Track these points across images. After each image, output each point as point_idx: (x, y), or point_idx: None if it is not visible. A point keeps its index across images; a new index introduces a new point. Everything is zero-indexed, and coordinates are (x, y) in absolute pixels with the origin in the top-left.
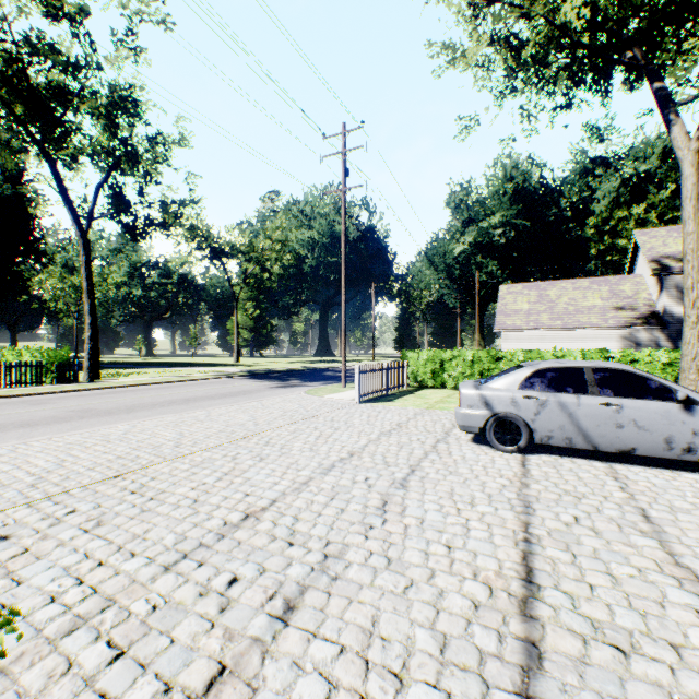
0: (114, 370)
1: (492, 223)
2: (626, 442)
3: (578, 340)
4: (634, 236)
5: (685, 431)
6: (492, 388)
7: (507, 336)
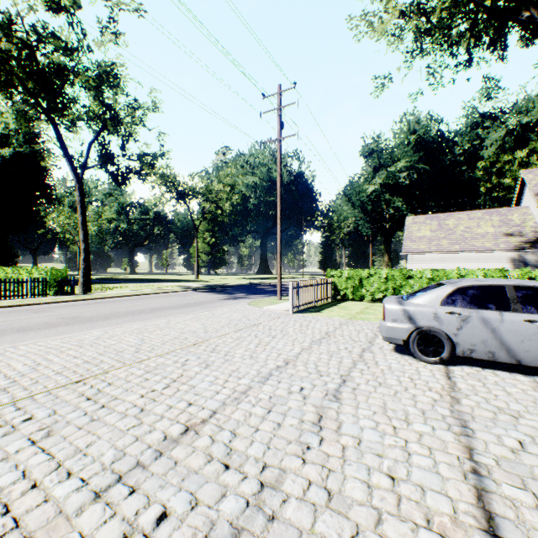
0: (103, 285)
1: (398, 167)
2: None
3: (473, 261)
4: (521, 174)
5: None
6: (414, 304)
7: (412, 258)
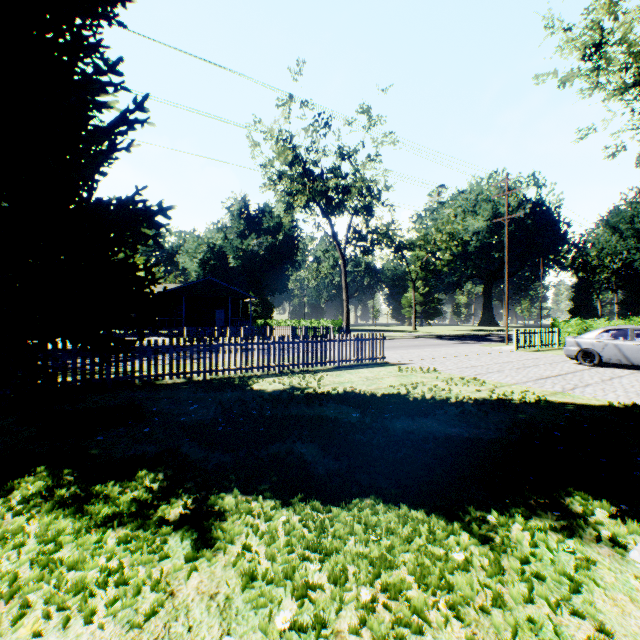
0: None
1: None
2: None
3: None
4: None
5: None
6: (581, 338)
7: None
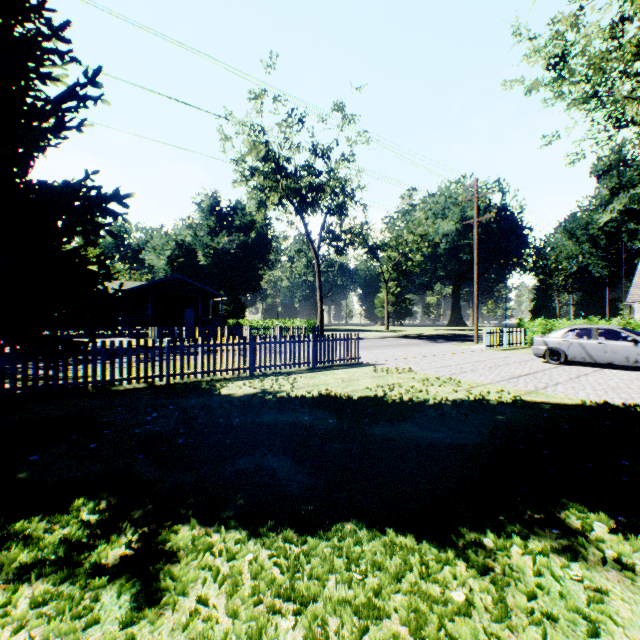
0: None
1: None
2: (608, 359)
3: None
4: None
5: (633, 354)
6: (548, 337)
7: None
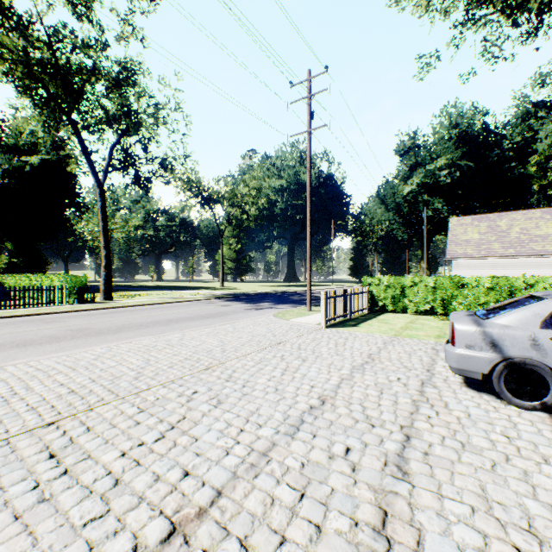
0: (127, 292)
1: (437, 165)
2: None
3: (532, 267)
4: None
5: None
6: (499, 325)
7: (458, 264)
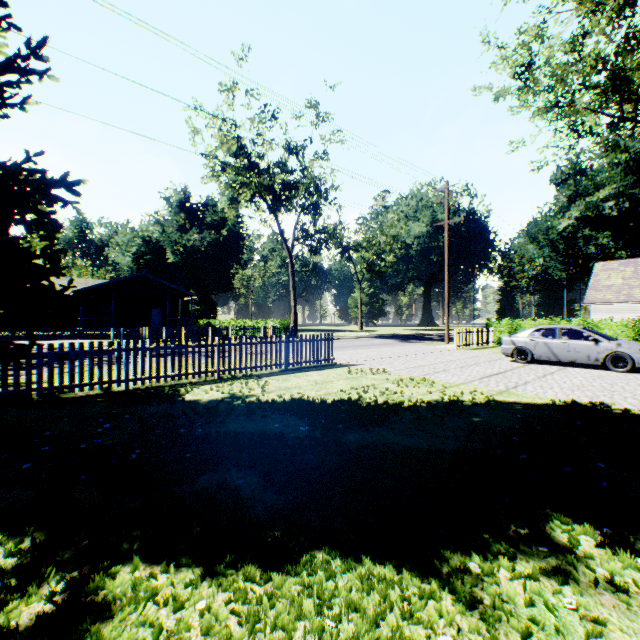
0: None
1: (601, 196)
2: (571, 358)
3: None
4: None
5: (594, 353)
6: (515, 336)
7: (596, 309)
